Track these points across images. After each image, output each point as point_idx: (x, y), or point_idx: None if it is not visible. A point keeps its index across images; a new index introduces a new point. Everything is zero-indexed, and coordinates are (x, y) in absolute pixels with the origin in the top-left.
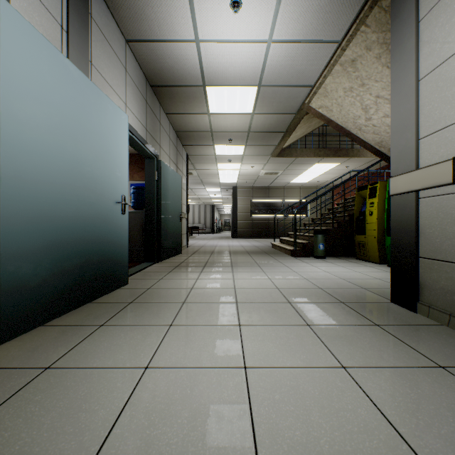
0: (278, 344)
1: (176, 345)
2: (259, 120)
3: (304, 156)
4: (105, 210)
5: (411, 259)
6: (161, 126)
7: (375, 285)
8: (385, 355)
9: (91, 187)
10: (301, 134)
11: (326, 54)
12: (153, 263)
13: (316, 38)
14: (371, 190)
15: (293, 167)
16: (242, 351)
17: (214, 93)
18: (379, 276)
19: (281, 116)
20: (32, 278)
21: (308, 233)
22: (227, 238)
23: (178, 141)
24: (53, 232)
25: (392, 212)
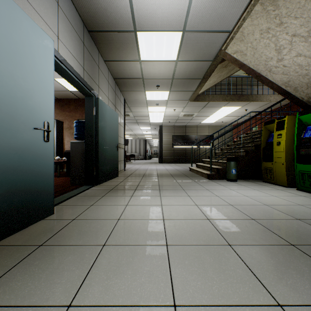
0: None
1: None
2: (181, 67)
3: (215, 100)
4: (16, 136)
5: None
6: (100, 71)
7: (305, 214)
8: None
9: None
10: (213, 83)
11: None
12: (92, 186)
13: None
14: (278, 123)
15: (205, 110)
16: None
17: (144, 39)
18: (300, 202)
19: (200, 63)
20: None
21: (222, 160)
22: (155, 163)
23: (117, 87)
24: None
25: None
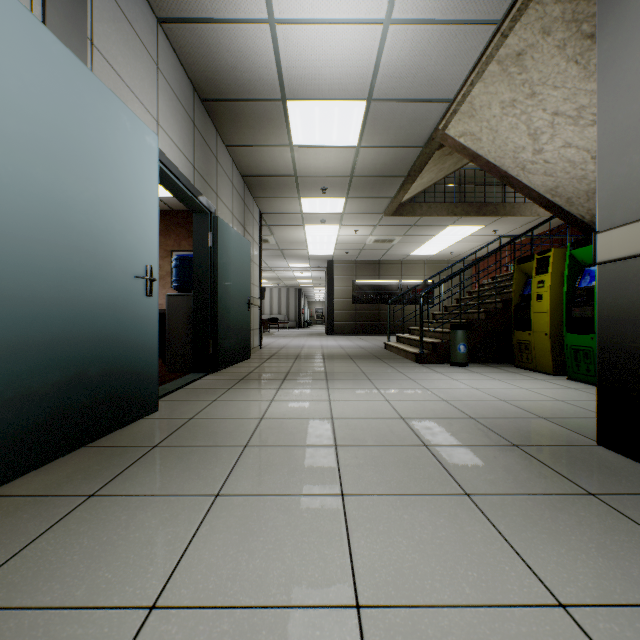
0: (418, 541)
1: (221, 545)
2: (367, 157)
3: (433, 214)
4: (114, 289)
5: (639, 373)
6: (219, 165)
7: (559, 412)
8: (636, 571)
9: (86, 248)
10: (429, 182)
11: (476, 45)
12: (206, 374)
13: (461, 15)
14: (540, 261)
15: (415, 231)
16: (350, 560)
17: (299, 112)
18: (561, 397)
19: (400, 150)
20: None
21: (442, 328)
22: (319, 335)
23: (247, 190)
24: (4, 326)
25: (599, 291)
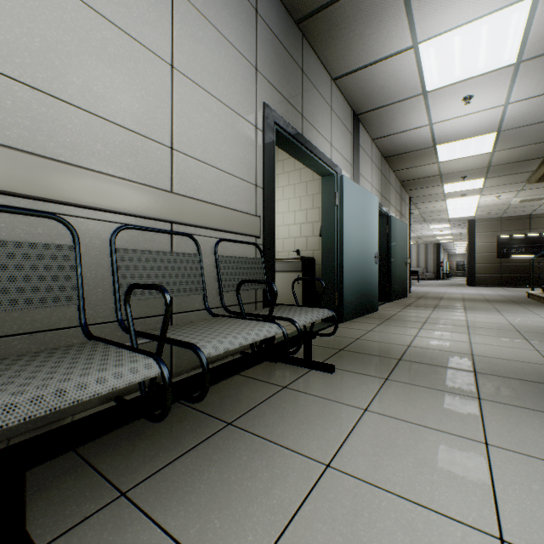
0: (494, 341)
1: (427, 333)
2: (501, 155)
3: None
4: (369, 262)
5: None
6: (390, 185)
7: None
8: None
9: (364, 249)
10: None
11: None
12: (385, 302)
13: None
14: None
15: None
16: (469, 339)
17: (444, 148)
18: None
19: (533, 146)
20: (349, 296)
21: None
22: (459, 286)
23: (402, 188)
24: (353, 275)
25: None
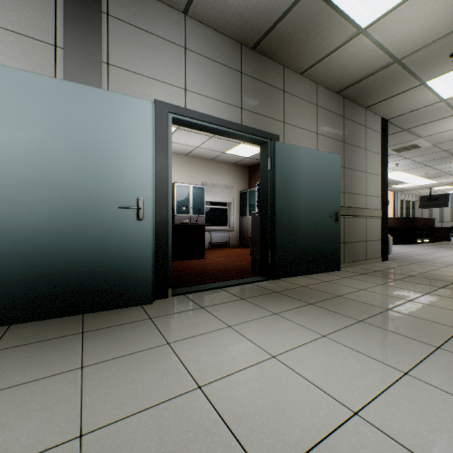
0: None
1: None
2: None
3: None
4: (101, 218)
5: None
6: (288, 95)
7: None
8: None
9: (74, 194)
10: None
11: None
12: (263, 279)
13: None
14: None
15: None
16: None
17: None
18: None
19: None
20: None
21: None
22: None
23: (350, 104)
24: (12, 243)
25: None
